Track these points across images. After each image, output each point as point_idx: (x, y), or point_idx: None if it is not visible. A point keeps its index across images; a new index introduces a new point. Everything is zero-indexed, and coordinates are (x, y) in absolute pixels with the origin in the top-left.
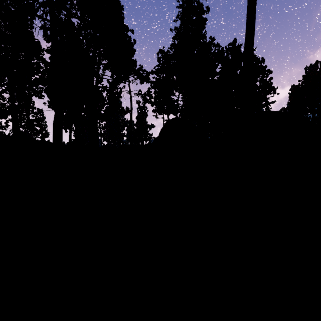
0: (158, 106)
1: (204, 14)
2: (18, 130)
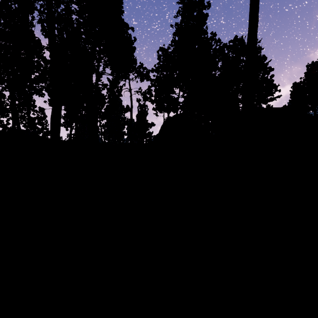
0: (158, 104)
1: (205, 9)
2: (19, 128)
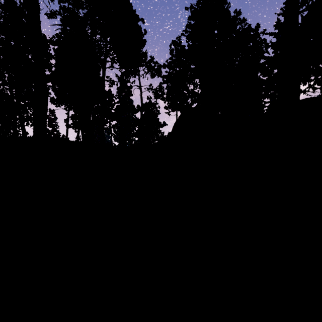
0: (170, 102)
1: None
2: (23, 129)
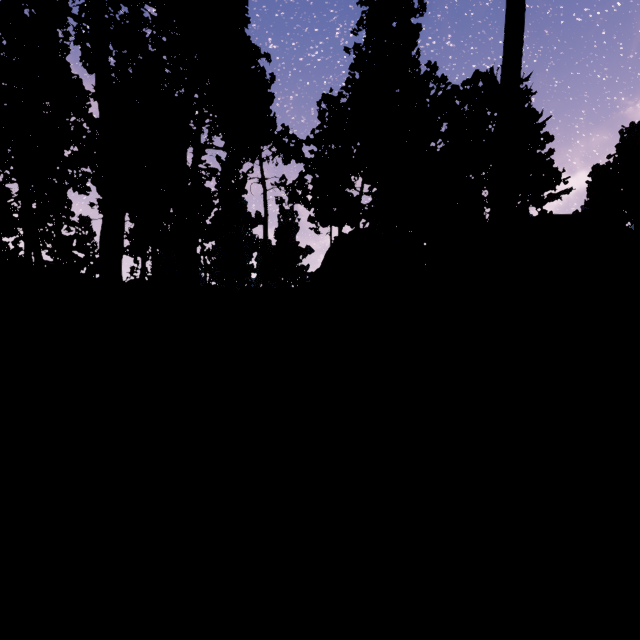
0: (320, 209)
1: (415, 15)
2: (39, 258)
